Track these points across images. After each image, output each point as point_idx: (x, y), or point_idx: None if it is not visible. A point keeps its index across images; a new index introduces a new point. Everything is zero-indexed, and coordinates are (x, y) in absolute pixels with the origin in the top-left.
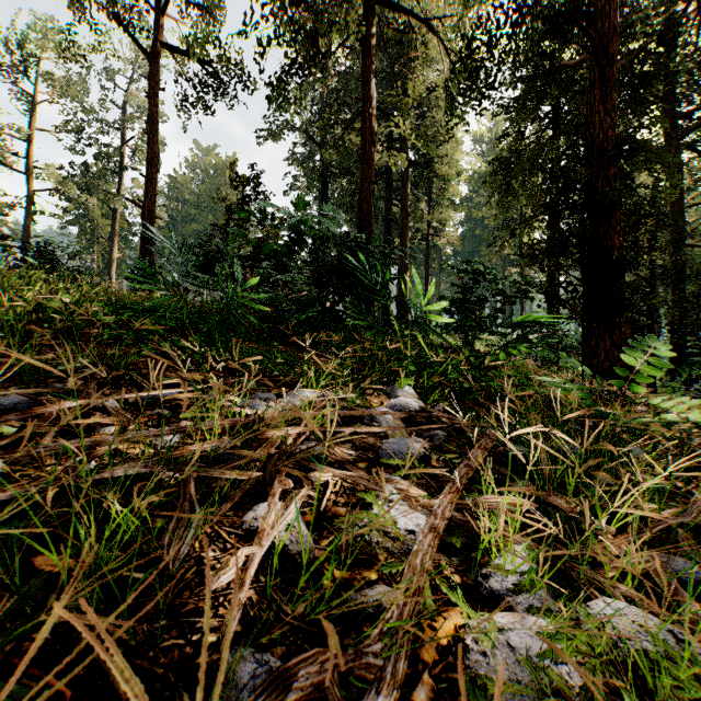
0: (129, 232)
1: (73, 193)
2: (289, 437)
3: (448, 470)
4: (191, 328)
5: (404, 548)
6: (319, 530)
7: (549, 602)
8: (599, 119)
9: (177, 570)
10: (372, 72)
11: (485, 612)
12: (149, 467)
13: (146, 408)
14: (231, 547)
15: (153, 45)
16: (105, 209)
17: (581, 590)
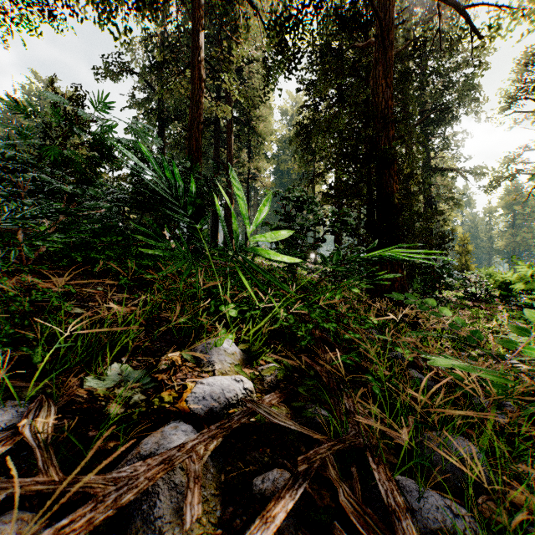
0: None
1: None
2: None
3: None
4: None
5: None
6: None
7: None
8: (382, 91)
9: None
10: (201, 26)
11: None
12: None
13: None
14: None
15: None
16: None
17: None
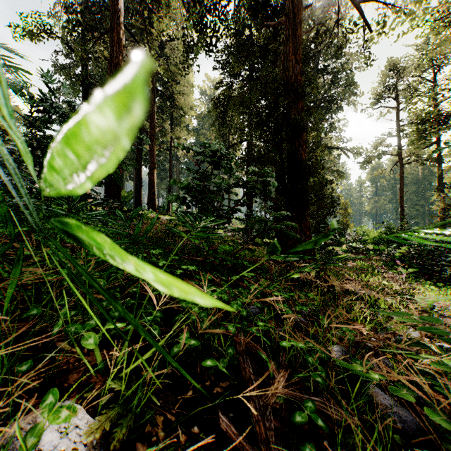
0: None
1: None
2: None
3: None
4: None
5: None
6: None
7: None
8: (292, 66)
9: None
10: None
11: None
12: None
13: None
14: None
15: None
16: None
17: None
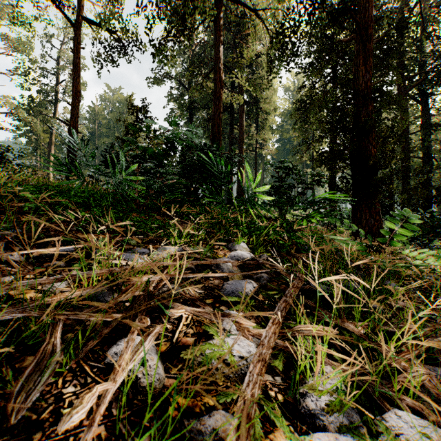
0: (62, 142)
1: (23, 115)
2: (154, 282)
3: (271, 304)
4: (93, 203)
5: (238, 372)
6: (170, 359)
7: (354, 418)
8: (362, 75)
9: (26, 416)
10: (221, 42)
11: (305, 435)
12: (26, 312)
13: (46, 260)
14: (91, 381)
15: (76, 18)
16: (45, 127)
17: (373, 400)
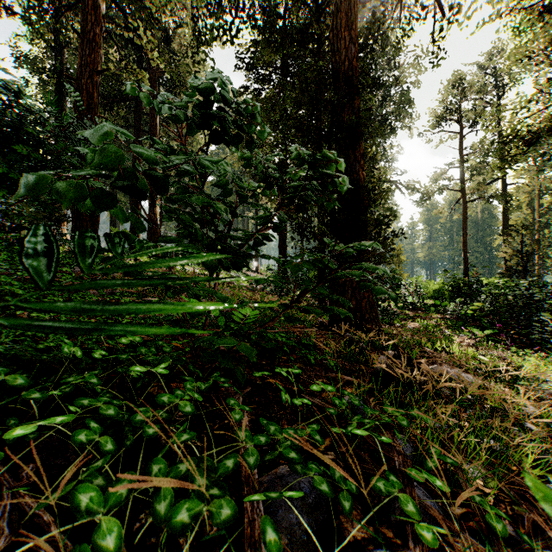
0: None
1: None
2: None
3: None
4: None
5: None
6: None
7: None
8: (345, 46)
9: None
10: None
11: None
12: None
13: None
14: None
15: None
16: None
17: None
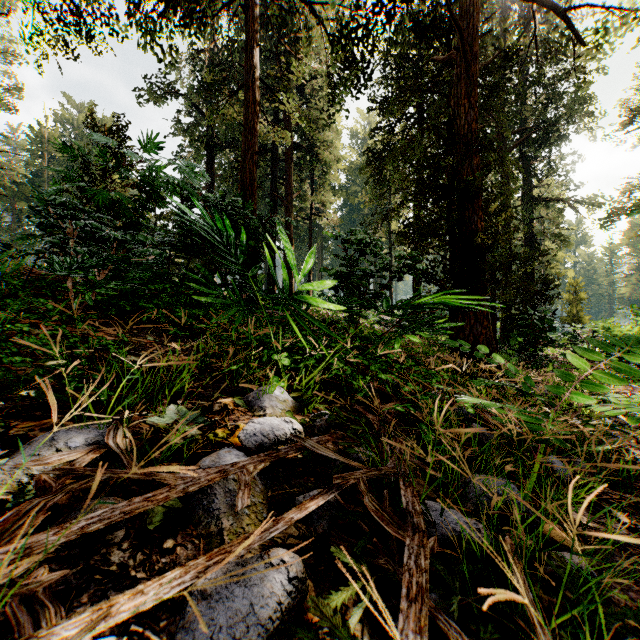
0: None
1: None
2: None
3: None
4: None
5: None
6: None
7: None
8: (465, 112)
9: None
10: (256, 41)
11: None
12: None
13: None
14: None
15: None
16: None
17: None
